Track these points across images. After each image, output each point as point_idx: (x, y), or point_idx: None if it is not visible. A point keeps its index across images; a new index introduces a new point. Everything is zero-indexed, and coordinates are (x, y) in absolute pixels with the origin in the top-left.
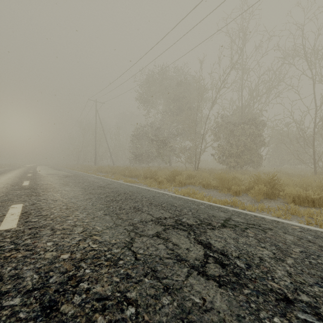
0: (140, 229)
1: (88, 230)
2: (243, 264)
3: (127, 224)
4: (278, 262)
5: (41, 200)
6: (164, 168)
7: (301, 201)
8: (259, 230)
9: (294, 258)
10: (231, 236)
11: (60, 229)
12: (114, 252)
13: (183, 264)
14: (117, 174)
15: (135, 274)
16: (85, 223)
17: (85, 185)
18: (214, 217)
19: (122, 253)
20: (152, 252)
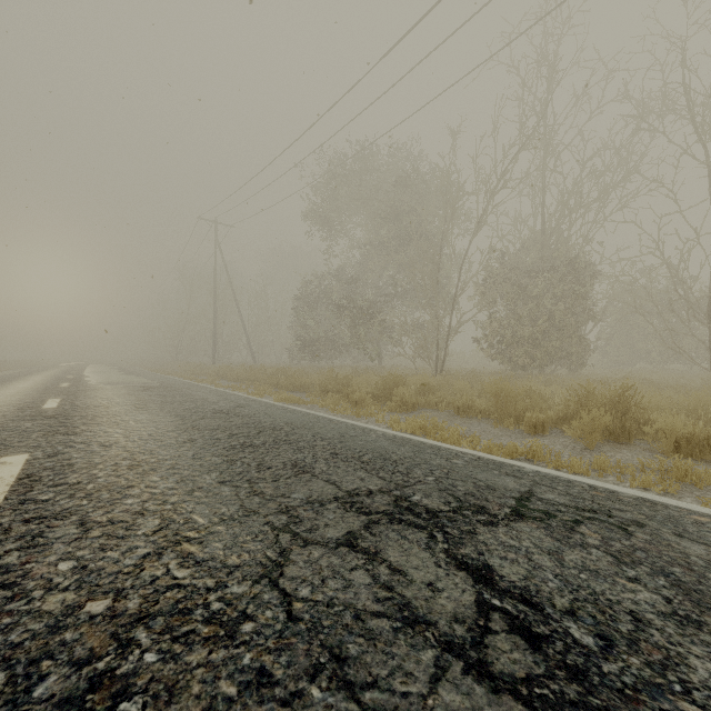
0: (306, 523)
1: (173, 526)
2: (589, 637)
3: (273, 509)
4: (687, 630)
5: (74, 444)
6: (366, 371)
7: (694, 448)
8: (612, 528)
9: None
10: (542, 545)
11: (102, 524)
12: (231, 593)
13: (422, 635)
14: (261, 383)
15: (284, 669)
16: (167, 507)
17: (184, 410)
18: (492, 490)
19: (253, 596)
20: (335, 595)
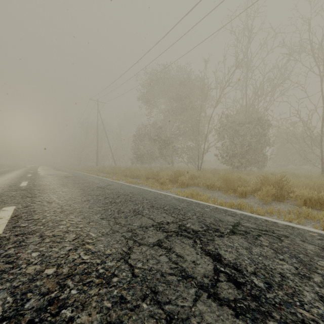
0: (139, 236)
1: (81, 237)
2: (261, 283)
3: (125, 230)
4: (303, 280)
5: (35, 202)
6: (166, 169)
7: (312, 203)
8: (274, 238)
9: (321, 274)
10: (243, 245)
11: (50, 236)
12: (108, 265)
13: (190, 282)
14: (118, 174)
15: (131, 296)
16: (78, 229)
17: (84, 186)
18: (222, 221)
19: (117, 267)
20: (153, 266)
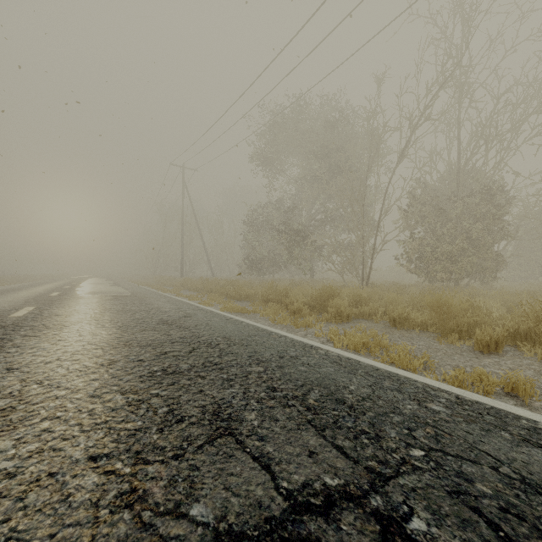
0: None
1: None
2: None
3: None
4: None
5: None
6: (301, 283)
7: None
8: None
9: None
10: None
11: None
12: None
13: None
14: (214, 293)
15: None
16: None
17: (132, 320)
18: (541, 494)
19: None
20: None
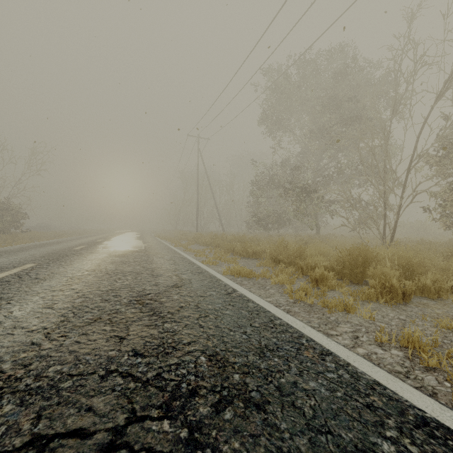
0: None
1: None
2: None
3: None
4: None
5: None
6: (311, 239)
7: None
8: None
9: None
10: None
11: None
12: None
13: None
14: (221, 248)
15: None
16: None
17: (103, 292)
18: None
19: None
20: None
